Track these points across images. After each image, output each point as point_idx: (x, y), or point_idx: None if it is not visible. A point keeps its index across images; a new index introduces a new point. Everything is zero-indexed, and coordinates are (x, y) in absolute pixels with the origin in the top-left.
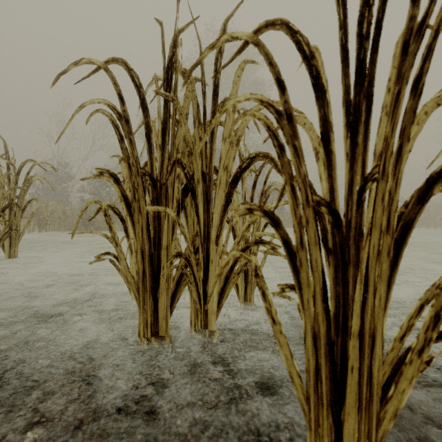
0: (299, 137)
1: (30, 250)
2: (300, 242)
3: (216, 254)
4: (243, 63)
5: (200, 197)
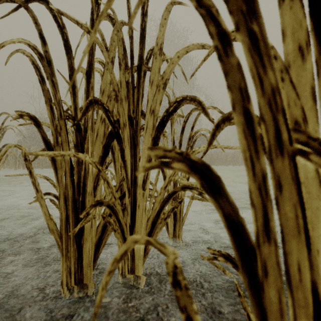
0: (260, 13)
1: (9, 184)
2: (263, 226)
3: (143, 199)
4: (170, 4)
5: (127, 141)
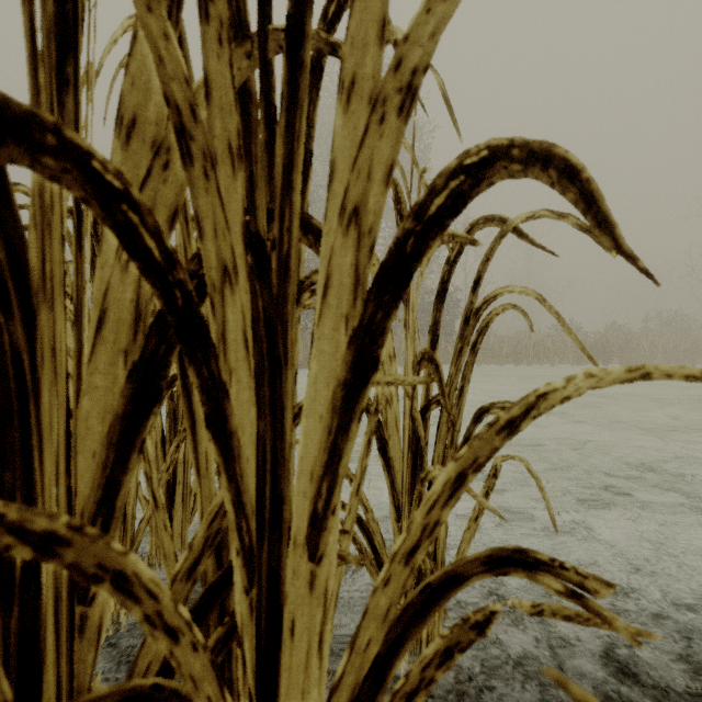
0: None
1: None
2: None
3: (310, 597)
4: None
5: (239, 346)
